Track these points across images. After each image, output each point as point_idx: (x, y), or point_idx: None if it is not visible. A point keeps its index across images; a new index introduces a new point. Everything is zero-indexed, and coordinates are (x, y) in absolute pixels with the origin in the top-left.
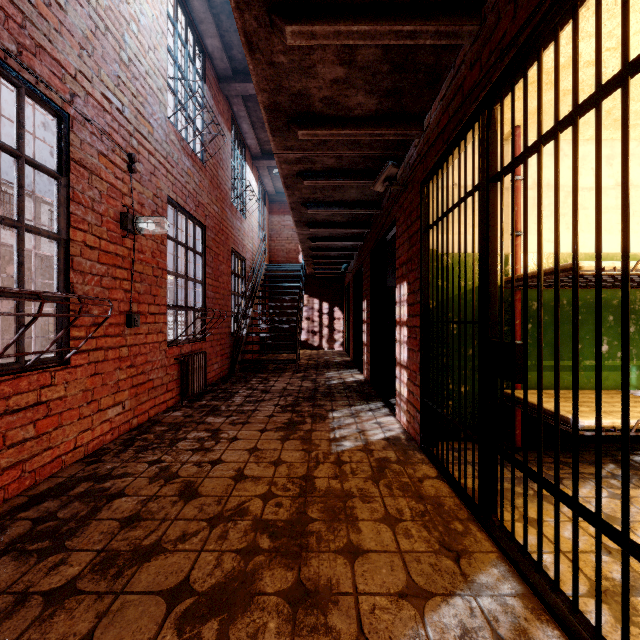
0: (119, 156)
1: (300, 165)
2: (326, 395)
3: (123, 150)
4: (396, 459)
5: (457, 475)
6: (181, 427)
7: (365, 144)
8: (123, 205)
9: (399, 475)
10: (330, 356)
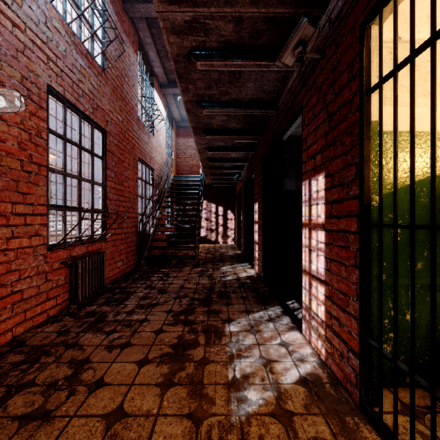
0: None
1: (191, 37)
2: (222, 296)
3: None
4: None
5: None
6: (41, 355)
7: None
8: None
9: None
10: (224, 249)
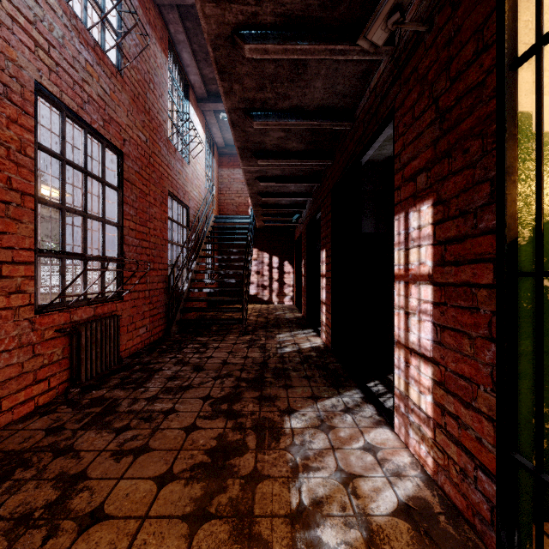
0: None
1: (236, 6)
2: (278, 375)
3: None
4: None
5: None
6: (17, 467)
7: None
8: None
9: None
10: (280, 311)
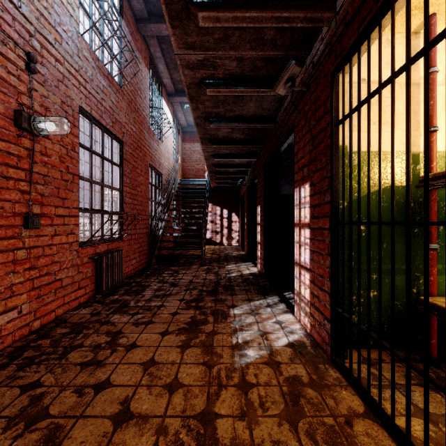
0: (13, 51)
1: (202, 71)
2: (227, 288)
3: (18, 46)
4: (308, 379)
5: (390, 410)
6: (83, 329)
7: (268, 40)
8: (18, 103)
9: (319, 411)
10: (229, 250)
